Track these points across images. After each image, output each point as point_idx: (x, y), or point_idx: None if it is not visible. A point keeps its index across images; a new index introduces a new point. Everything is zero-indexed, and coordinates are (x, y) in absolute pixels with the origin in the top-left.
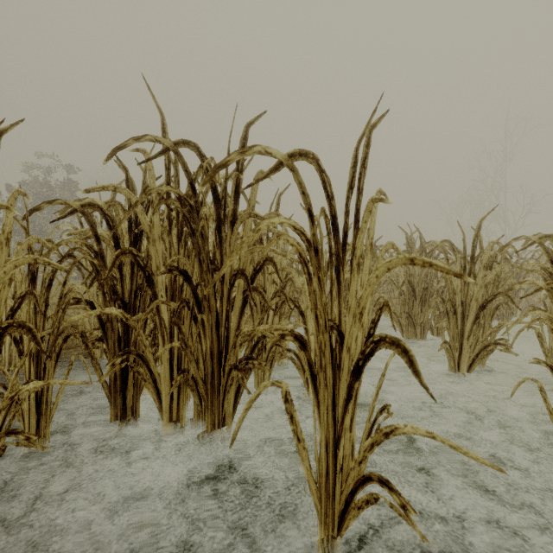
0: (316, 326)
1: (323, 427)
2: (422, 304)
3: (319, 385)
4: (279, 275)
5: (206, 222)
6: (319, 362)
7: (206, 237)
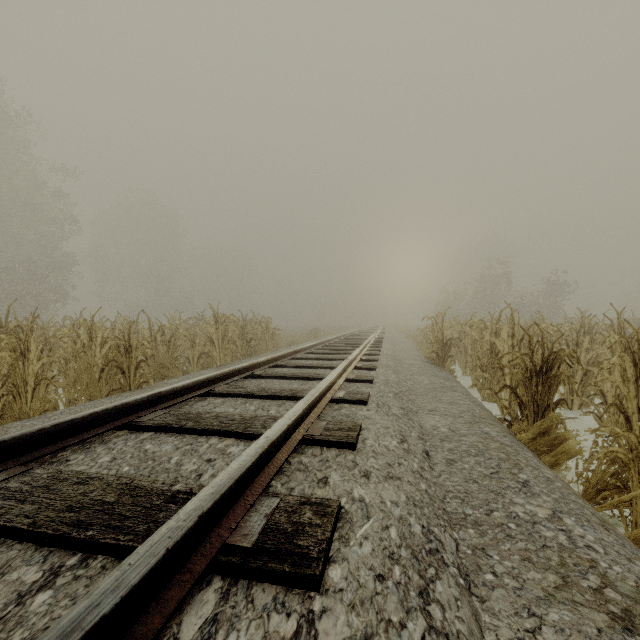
0: None
1: None
2: None
3: None
4: None
5: None
6: None
7: None
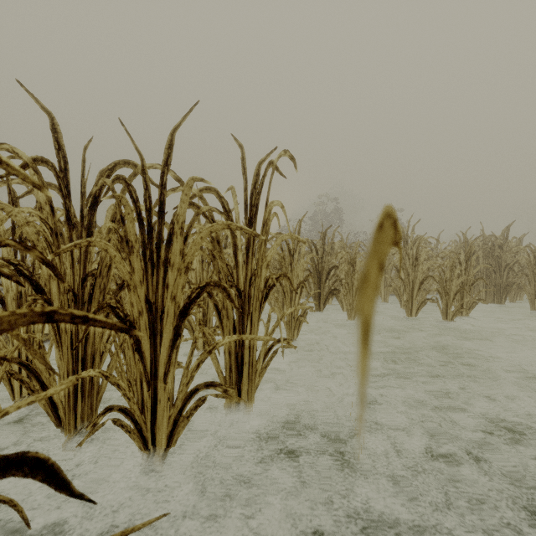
0: (530, 273)
1: (531, 291)
2: None
3: (530, 283)
4: (520, 265)
5: (498, 254)
6: (530, 280)
7: (496, 256)
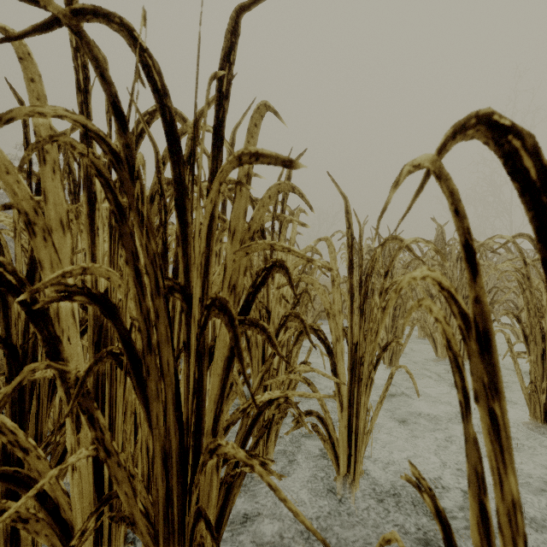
0: None
1: None
2: None
3: None
4: (294, 290)
5: (138, 184)
6: None
7: (150, 221)
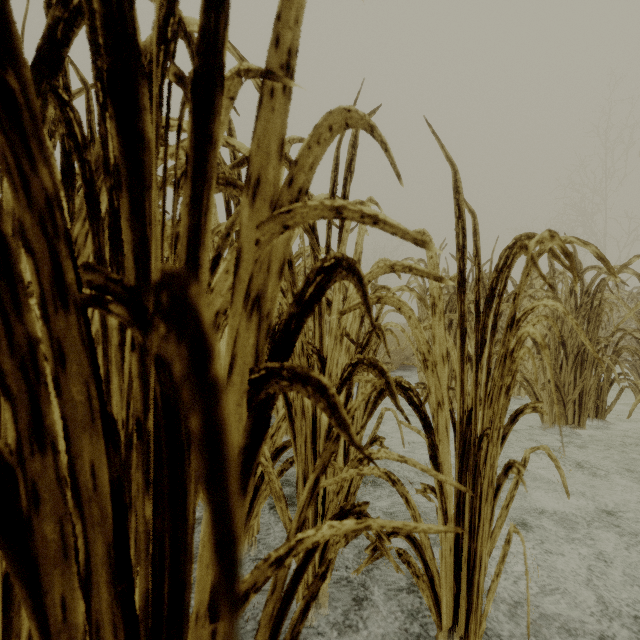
0: None
1: None
2: (577, 367)
3: None
4: (371, 318)
5: None
6: None
7: (36, 115)
